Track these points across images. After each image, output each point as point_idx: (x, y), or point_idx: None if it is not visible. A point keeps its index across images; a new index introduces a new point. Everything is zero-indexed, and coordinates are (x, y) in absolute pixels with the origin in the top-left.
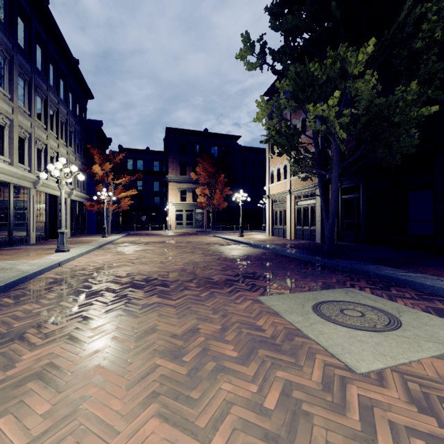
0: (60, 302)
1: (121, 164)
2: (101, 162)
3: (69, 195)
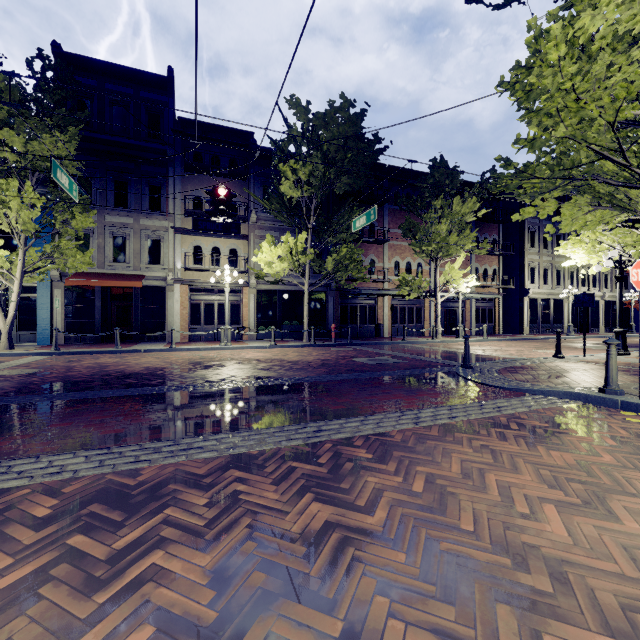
0: (543, 341)
1: None
2: None
3: (601, 298)
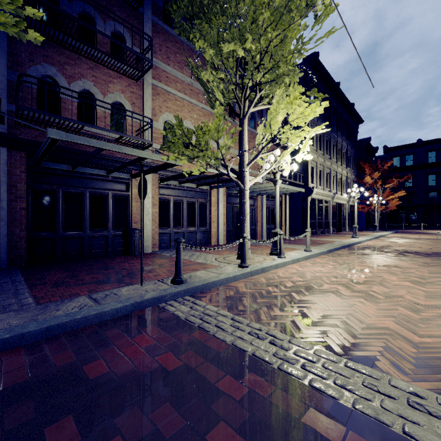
0: (373, 252)
1: (389, 169)
2: (370, 172)
3: (347, 202)
